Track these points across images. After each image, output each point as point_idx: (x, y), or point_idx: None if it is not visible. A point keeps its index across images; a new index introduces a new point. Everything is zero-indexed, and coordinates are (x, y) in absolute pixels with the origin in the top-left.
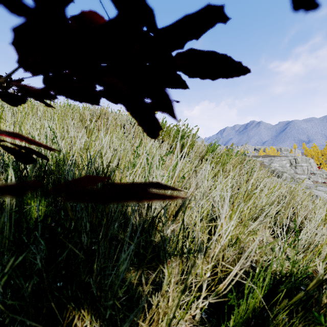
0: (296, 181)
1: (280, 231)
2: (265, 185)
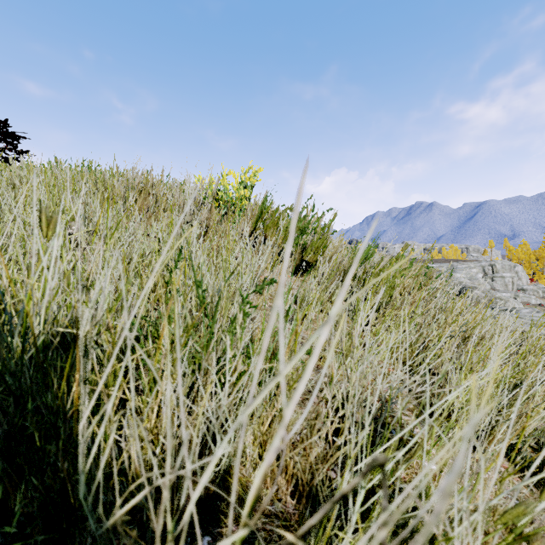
0: (494, 302)
1: (540, 462)
2: (482, 337)
